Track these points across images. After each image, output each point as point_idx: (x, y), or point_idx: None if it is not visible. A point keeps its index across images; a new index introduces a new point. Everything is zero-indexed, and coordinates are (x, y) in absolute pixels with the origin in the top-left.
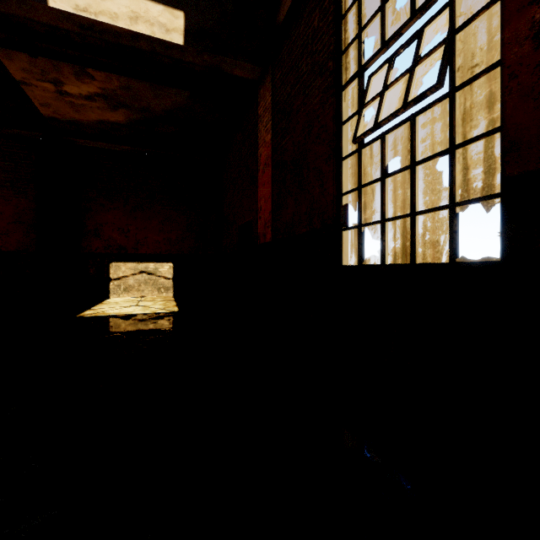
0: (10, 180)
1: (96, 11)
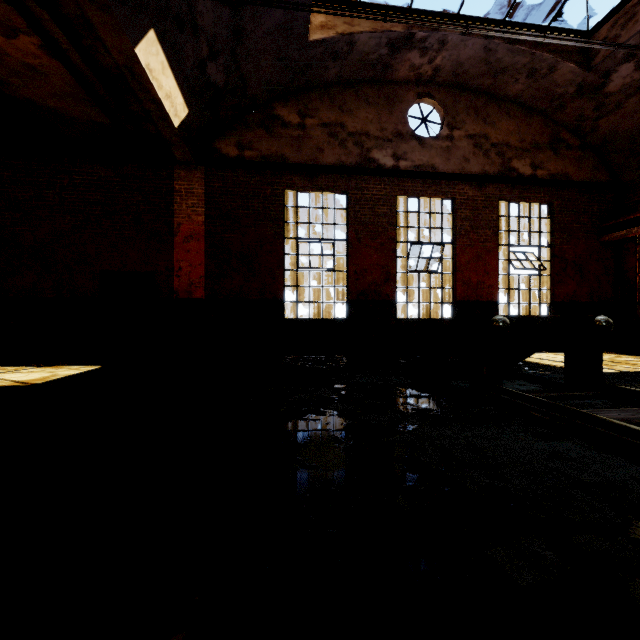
0: None
1: (155, 76)
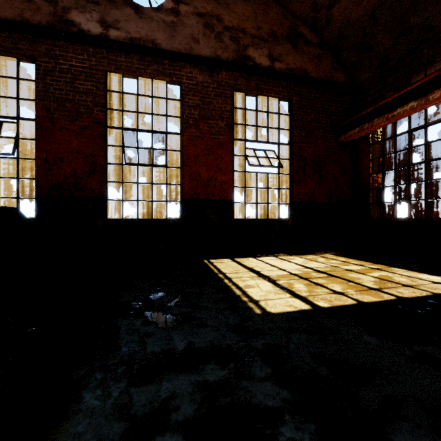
0: None
1: None
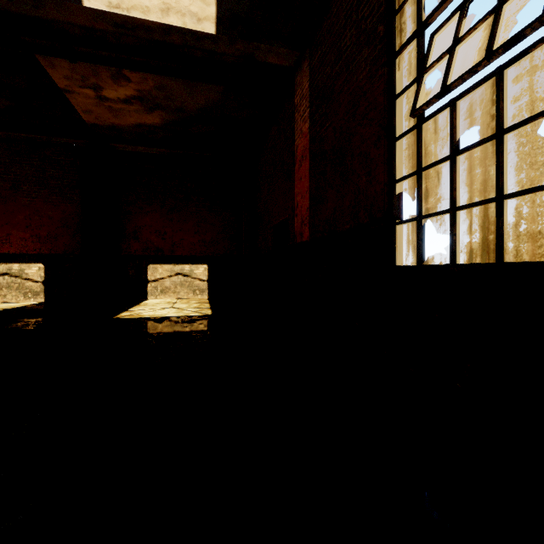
0: (58, 186)
1: (128, 6)
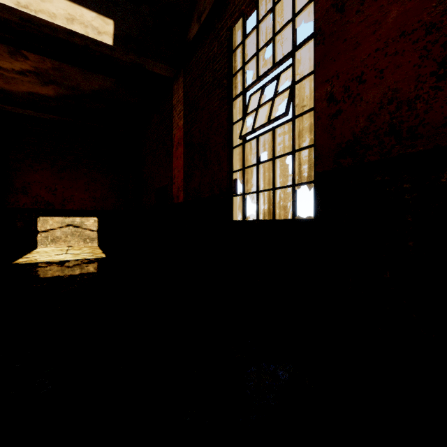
0: None
1: (36, 9)
